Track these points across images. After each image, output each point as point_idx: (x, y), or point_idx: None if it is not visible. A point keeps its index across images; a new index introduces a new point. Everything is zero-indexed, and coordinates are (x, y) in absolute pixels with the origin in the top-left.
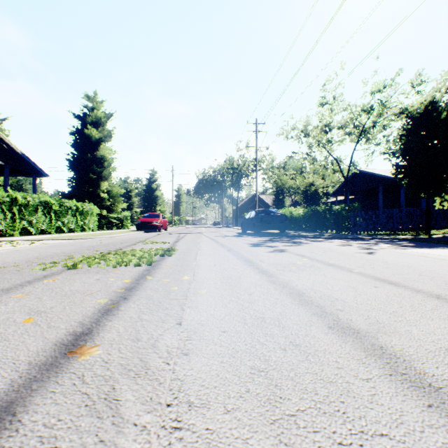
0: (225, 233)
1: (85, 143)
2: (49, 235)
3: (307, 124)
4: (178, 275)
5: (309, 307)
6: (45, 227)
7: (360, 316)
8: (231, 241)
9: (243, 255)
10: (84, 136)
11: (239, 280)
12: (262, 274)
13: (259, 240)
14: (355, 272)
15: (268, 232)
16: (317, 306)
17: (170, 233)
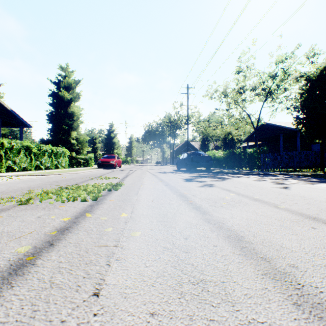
0: (164, 170)
1: (60, 103)
2: (28, 172)
3: (226, 88)
4: (118, 211)
5: (255, 261)
6: (26, 166)
7: (325, 279)
8: (168, 176)
9: (178, 189)
10: (58, 97)
11: (174, 218)
12: (196, 211)
13: (190, 176)
14: (283, 209)
15: (197, 169)
16: (264, 259)
17: (122, 170)
